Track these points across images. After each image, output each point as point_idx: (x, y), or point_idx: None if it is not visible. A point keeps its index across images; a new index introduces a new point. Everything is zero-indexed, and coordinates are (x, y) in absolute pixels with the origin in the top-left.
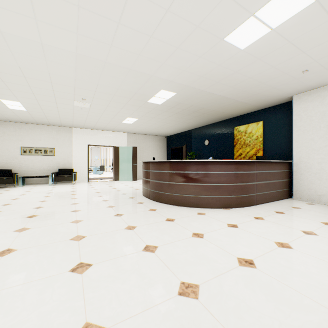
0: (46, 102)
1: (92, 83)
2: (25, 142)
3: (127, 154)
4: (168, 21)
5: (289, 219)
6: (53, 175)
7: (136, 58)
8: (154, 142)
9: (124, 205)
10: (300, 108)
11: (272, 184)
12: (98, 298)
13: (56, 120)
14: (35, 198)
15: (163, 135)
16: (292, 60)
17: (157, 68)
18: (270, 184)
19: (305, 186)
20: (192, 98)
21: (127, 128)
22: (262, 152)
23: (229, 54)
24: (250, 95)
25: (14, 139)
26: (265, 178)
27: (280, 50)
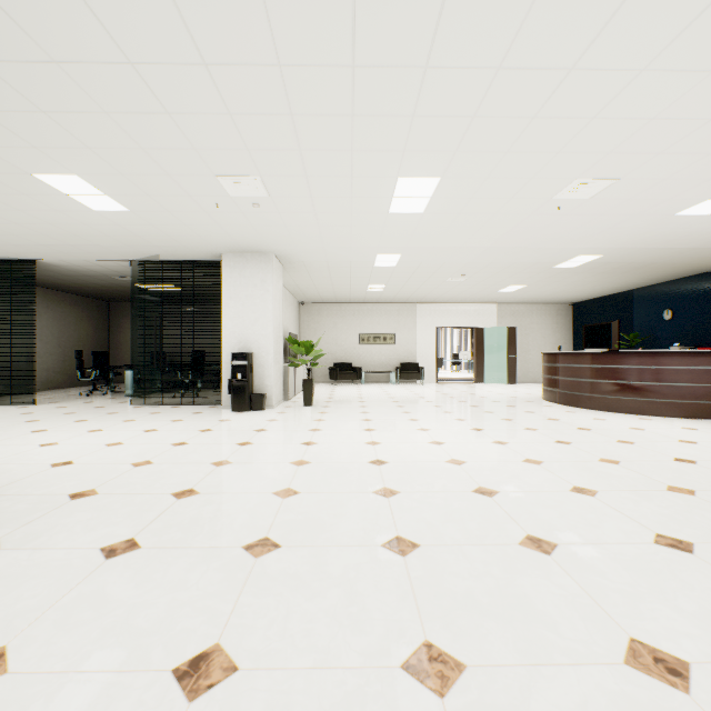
0: (414, 282)
1: (486, 262)
2: (363, 327)
3: (497, 339)
4: (600, 218)
5: None
6: (397, 371)
7: (553, 240)
8: (545, 316)
9: (527, 406)
10: None
11: None
12: (557, 437)
13: (405, 297)
14: (407, 395)
15: (565, 301)
16: None
17: (578, 242)
18: None
19: None
20: (632, 256)
21: (500, 298)
22: None
23: (687, 220)
24: None
25: (352, 325)
26: None
27: None
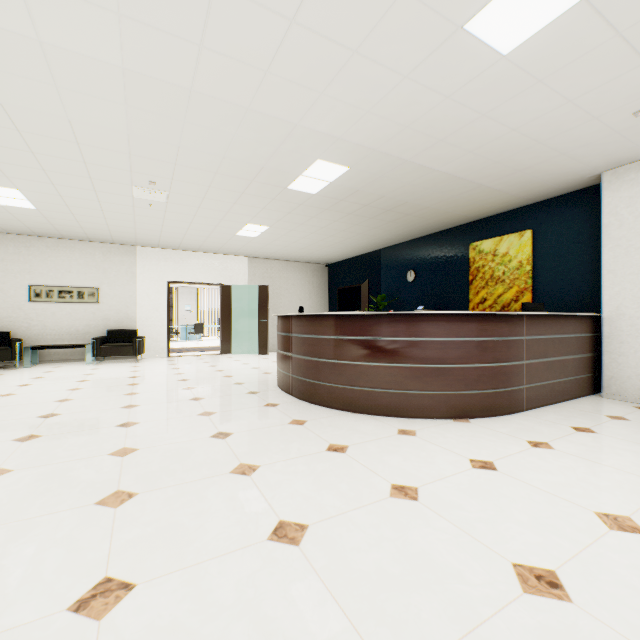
0: (74, 190)
1: (166, 144)
2: (39, 275)
3: (249, 300)
4: None
5: (610, 448)
6: (94, 343)
7: (259, 81)
8: (302, 276)
9: (237, 410)
10: (619, 199)
11: (559, 365)
12: None
13: (101, 229)
14: (48, 393)
15: (321, 261)
16: (616, 83)
17: (307, 107)
18: (554, 365)
19: (631, 368)
20: (384, 180)
21: (247, 248)
22: (530, 296)
23: (474, 67)
24: (510, 172)
25: (16, 270)
26: (544, 351)
27: (592, 56)
